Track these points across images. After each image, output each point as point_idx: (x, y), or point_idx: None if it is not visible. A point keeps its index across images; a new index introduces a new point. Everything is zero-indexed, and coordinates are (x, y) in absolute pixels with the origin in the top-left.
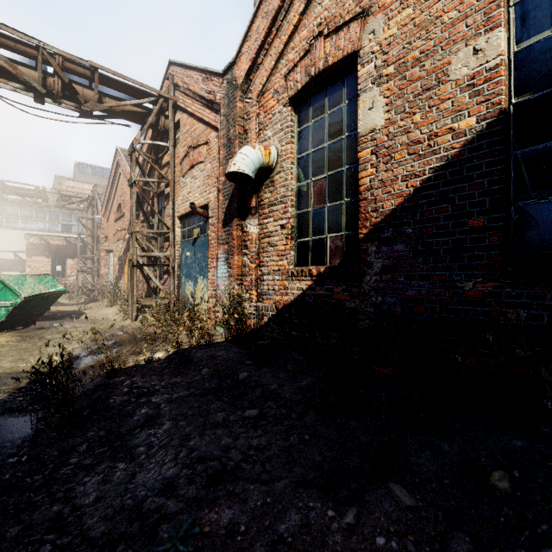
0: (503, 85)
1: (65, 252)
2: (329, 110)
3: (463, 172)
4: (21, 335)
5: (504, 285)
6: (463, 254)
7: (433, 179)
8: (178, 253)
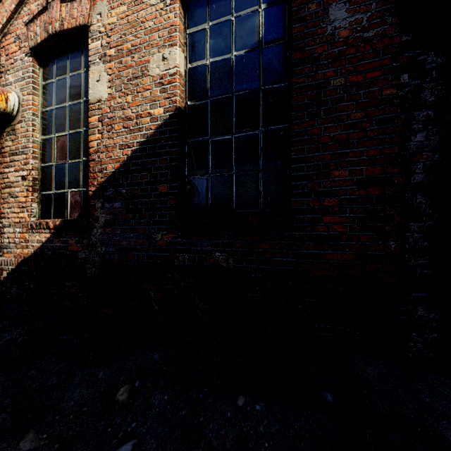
0: (178, 89)
1: None
2: (71, 73)
3: (156, 149)
4: None
5: (177, 236)
6: (156, 212)
7: (139, 151)
8: None
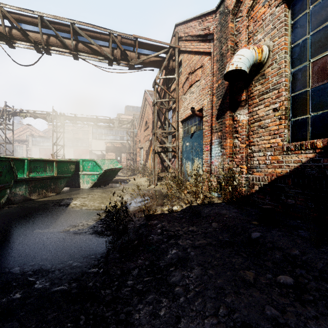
0: None
1: (121, 150)
2: None
3: None
4: (103, 189)
5: None
6: None
7: None
8: (180, 144)
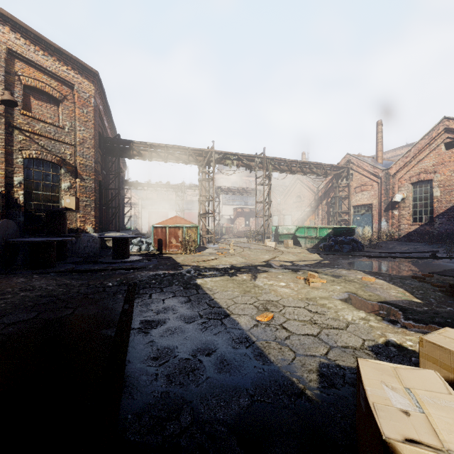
0: None
1: (250, 215)
2: (424, 188)
3: None
4: None
5: None
6: None
7: (450, 208)
8: (352, 218)
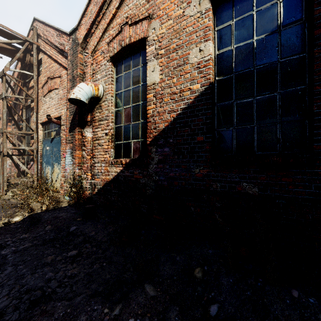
0: (211, 70)
1: None
2: (133, 68)
3: (195, 112)
4: None
5: (211, 171)
6: (195, 154)
7: (182, 114)
8: (40, 147)
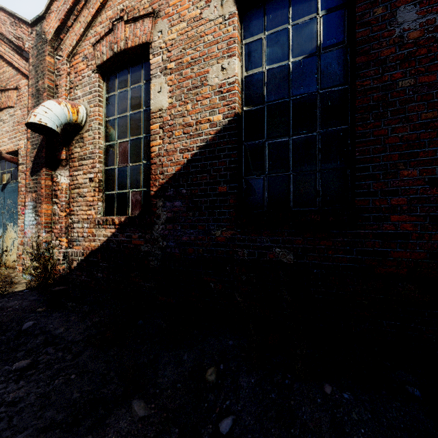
0: (237, 97)
1: None
2: (131, 85)
3: (216, 152)
4: None
5: (237, 233)
6: (215, 210)
7: (198, 155)
8: None
